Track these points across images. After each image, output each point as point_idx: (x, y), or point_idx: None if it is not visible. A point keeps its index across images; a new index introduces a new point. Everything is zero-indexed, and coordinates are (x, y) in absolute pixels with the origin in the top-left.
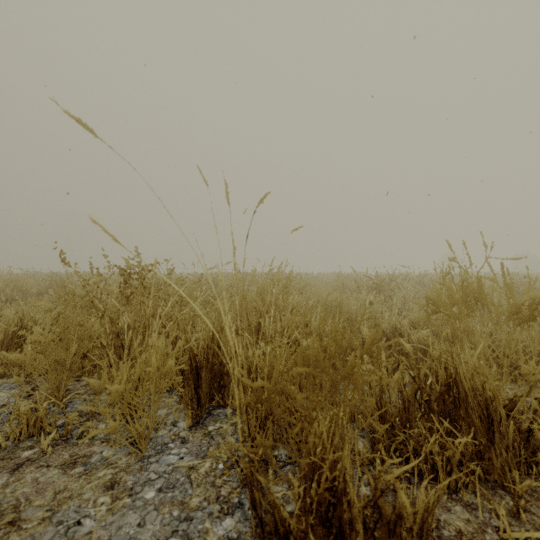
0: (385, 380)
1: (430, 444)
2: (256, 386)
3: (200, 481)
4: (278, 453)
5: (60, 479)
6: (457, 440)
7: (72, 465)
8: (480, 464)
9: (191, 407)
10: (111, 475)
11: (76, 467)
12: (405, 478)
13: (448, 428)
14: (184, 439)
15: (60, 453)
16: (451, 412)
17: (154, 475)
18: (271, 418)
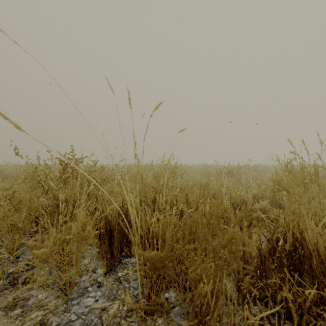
0: (246, 241)
1: (283, 290)
2: (152, 256)
3: (109, 322)
4: (169, 295)
5: (1, 321)
6: (308, 290)
7: (13, 307)
8: (324, 308)
9: (106, 258)
10: (41, 316)
11: (15, 309)
12: (266, 318)
13: (295, 277)
14: (100, 283)
15: (6, 296)
16: (297, 265)
17: (74, 316)
18: (164, 280)
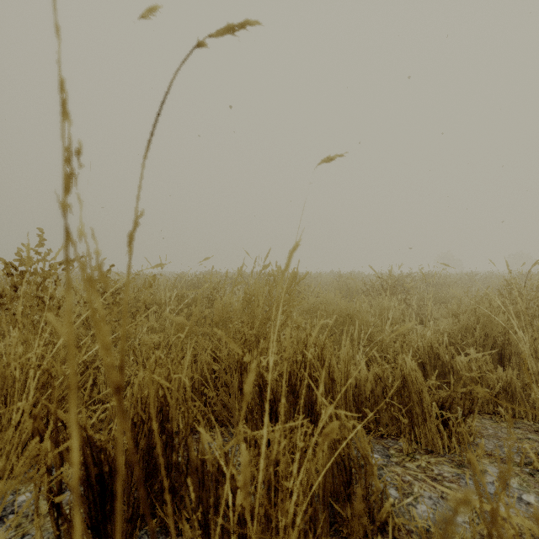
0: None
1: None
2: None
3: None
4: None
5: None
6: None
7: None
8: None
9: None
10: None
11: None
12: None
13: None
14: None
15: None
16: None
17: None
18: None
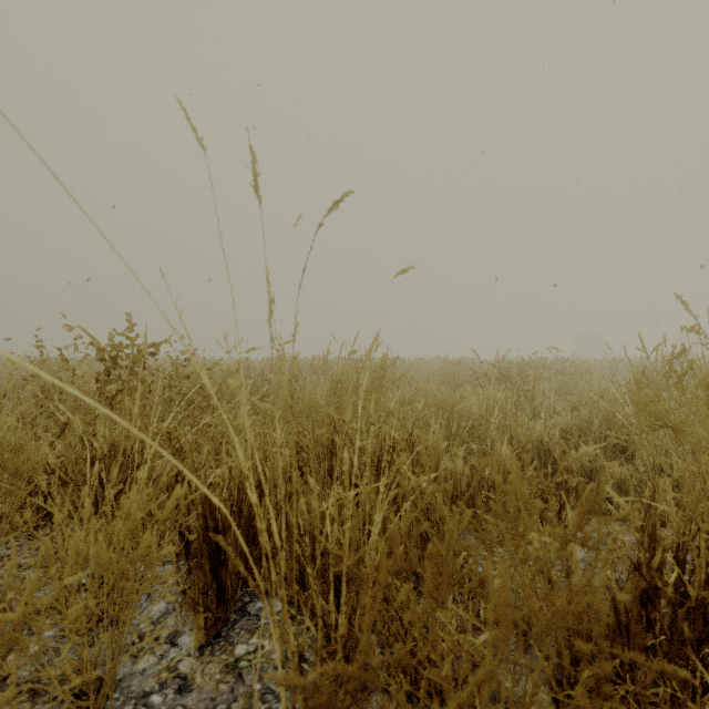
0: (577, 567)
1: None
2: (316, 684)
3: None
4: None
5: None
6: None
7: None
8: None
9: (203, 607)
10: None
11: None
12: None
13: None
14: (184, 680)
15: None
16: None
17: None
18: None
